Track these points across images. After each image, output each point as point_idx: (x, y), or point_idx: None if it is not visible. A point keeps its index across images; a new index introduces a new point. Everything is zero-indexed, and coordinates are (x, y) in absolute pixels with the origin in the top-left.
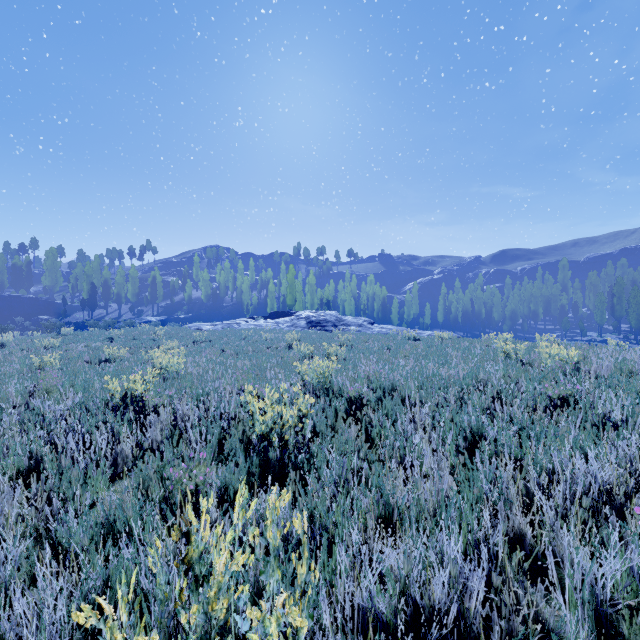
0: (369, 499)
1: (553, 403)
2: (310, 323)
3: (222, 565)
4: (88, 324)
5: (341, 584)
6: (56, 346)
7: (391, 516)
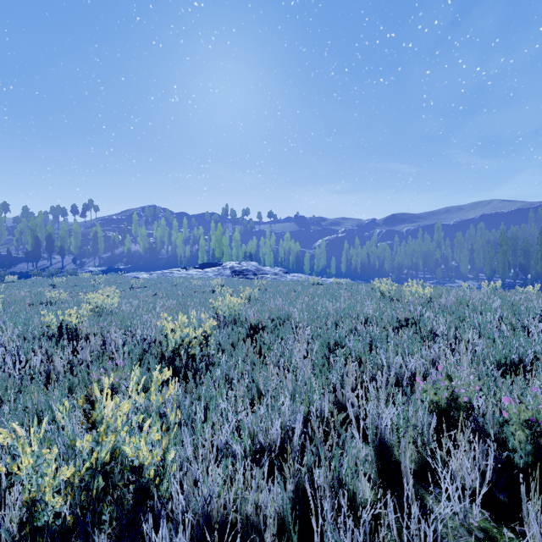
0: (244, 386)
1: (401, 324)
2: (234, 272)
3: (110, 410)
4: (32, 273)
5: (207, 433)
6: None
7: (259, 397)
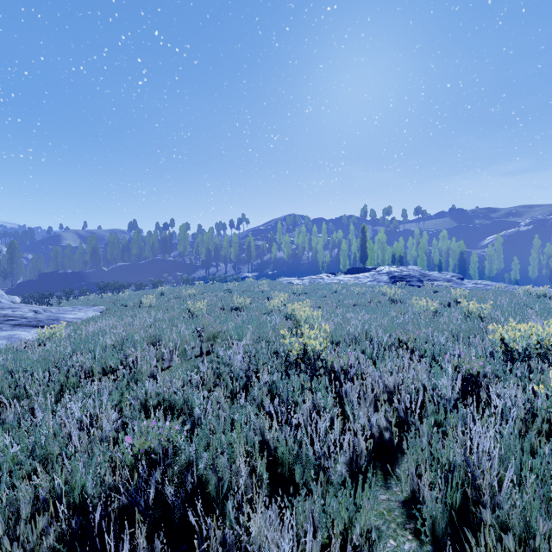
0: None
1: None
2: (393, 278)
3: None
4: (209, 278)
5: None
6: (195, 295)
7: None
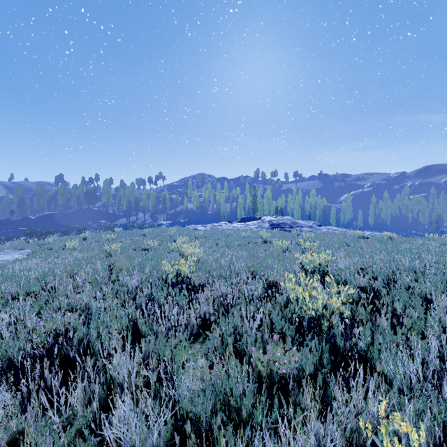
0: None
1: None
2: (272, 225)
3: None
4: (128, 225)
5: None
6: (114, 239)
7: None
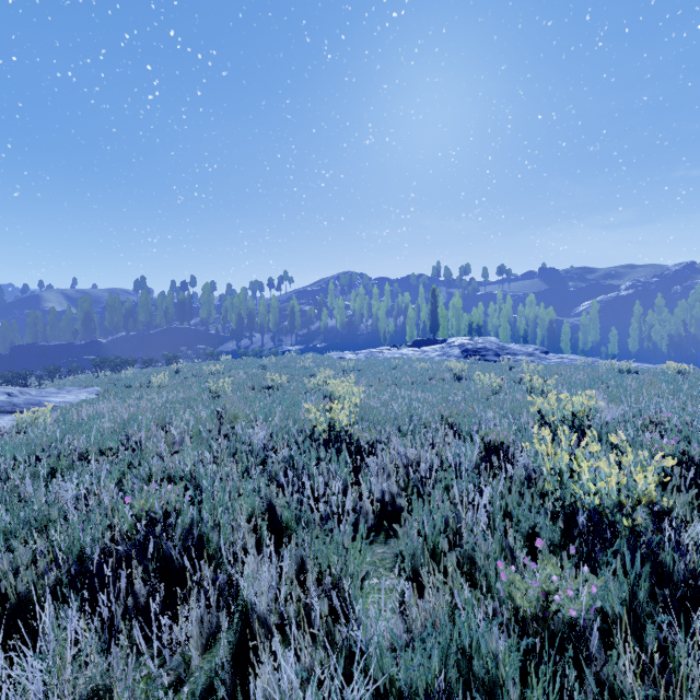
0: None
1: None
2: (466, 352)
3: None
4: (239, 352)
5: None
6: (220, 372)
7: None
